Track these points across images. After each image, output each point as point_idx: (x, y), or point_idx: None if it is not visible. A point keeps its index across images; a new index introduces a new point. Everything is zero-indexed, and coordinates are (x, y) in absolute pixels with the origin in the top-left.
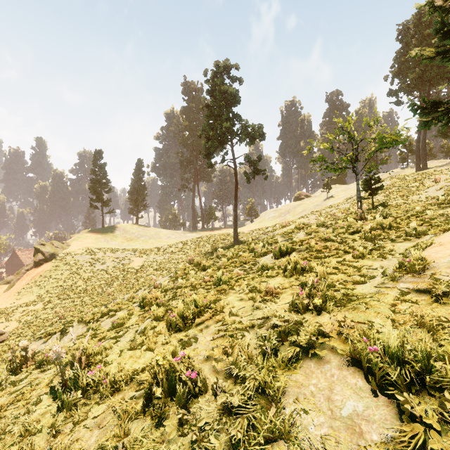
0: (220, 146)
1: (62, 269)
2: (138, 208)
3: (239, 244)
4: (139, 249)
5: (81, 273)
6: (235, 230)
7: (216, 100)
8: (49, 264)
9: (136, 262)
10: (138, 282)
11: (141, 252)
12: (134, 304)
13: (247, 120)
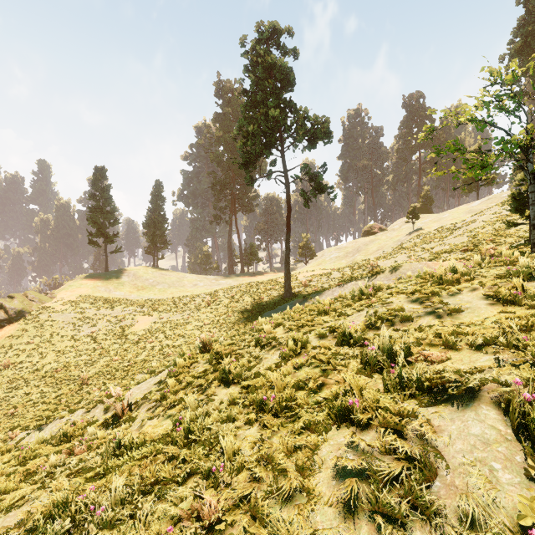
0: (264, 150)
1: (30, 335)
2: (155, 246)
3: (293, 297)
4: (149, 304)
5: (56, 342)
6: (286, 276)
7: (258, 81)
8: (14, 326)
9: (141, 324)
10: (136, 358)
11: (151, 308)
12: (4, 516)
13: (306, 108)
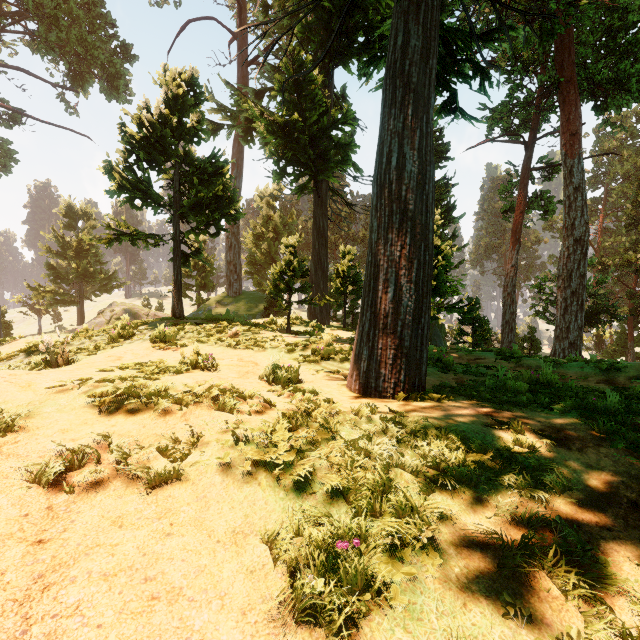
0: None
1: None
2: None
3: None
4: None
5: None
6: None
7: None
8: None
9: None
10: None
11: None
12: None
13: None
